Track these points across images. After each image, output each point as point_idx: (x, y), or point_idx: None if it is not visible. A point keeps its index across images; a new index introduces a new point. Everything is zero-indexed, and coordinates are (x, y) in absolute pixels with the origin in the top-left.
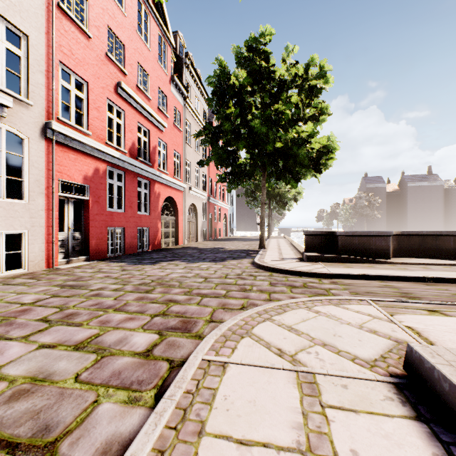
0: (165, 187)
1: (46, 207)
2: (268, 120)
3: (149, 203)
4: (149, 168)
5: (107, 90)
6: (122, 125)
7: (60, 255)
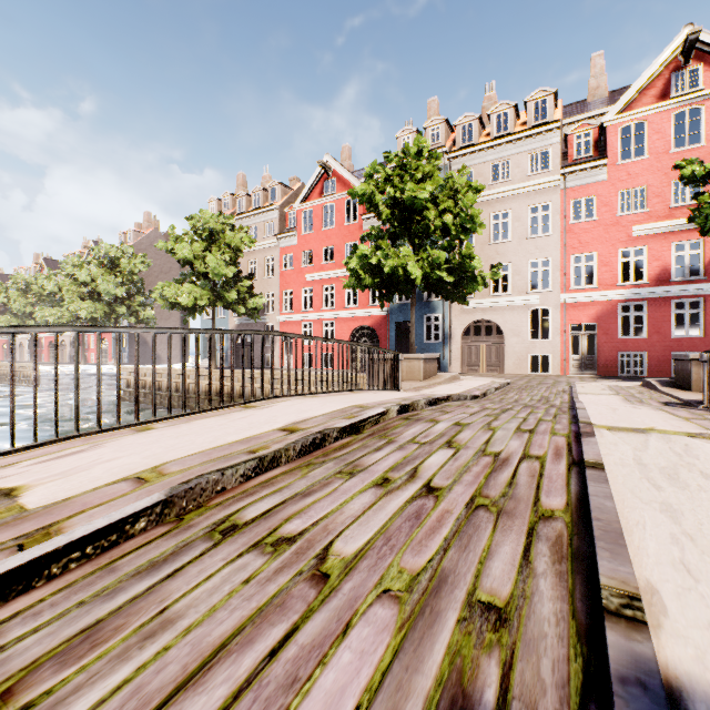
0: None
1: (561, 341)
2: (706, 213)
3: (703, 323)
4: (692, 285)
5: (618, 243)
6: (644, 259)
7: (575, 369)
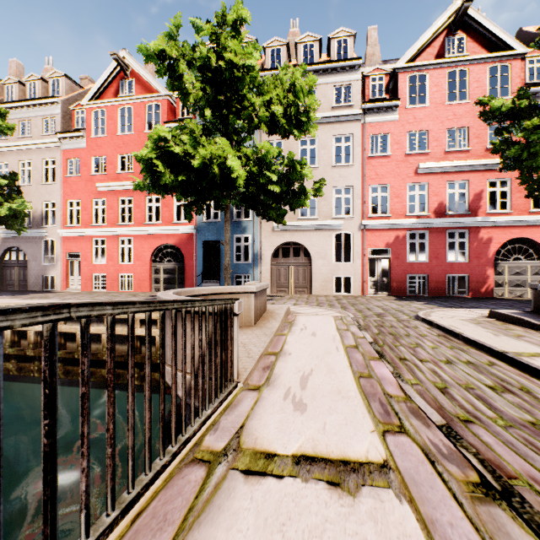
0: (505, 229)
1: (361, 264)
2: (526, 141)
3: (468, 251)
4: (462, 218)
5: (407, 178)
6: (426, 194)
7: (372, 289)
